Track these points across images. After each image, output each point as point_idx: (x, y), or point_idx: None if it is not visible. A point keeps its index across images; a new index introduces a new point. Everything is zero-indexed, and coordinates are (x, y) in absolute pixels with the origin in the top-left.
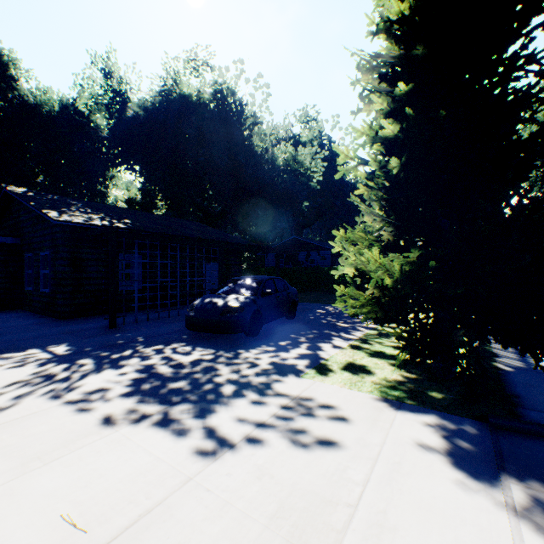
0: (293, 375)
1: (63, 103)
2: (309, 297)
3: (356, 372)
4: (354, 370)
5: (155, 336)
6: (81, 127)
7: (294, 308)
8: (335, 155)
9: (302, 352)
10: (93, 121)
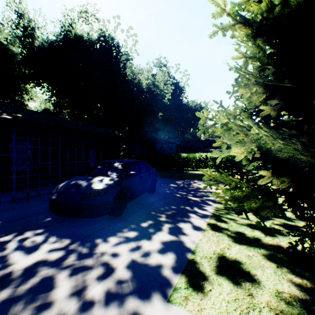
0: (158, 296)
1: None
2: (163, 174)
3: (237, 280)
4: (231, 274)
5: (17, 219)
6: None
7: (154, 184)
8: (177, 88)
9: (164, 239)
10: (9, 49)
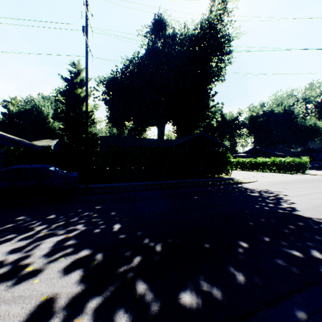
0: None
1: (233, 117)
2: None
3: None
4: None
5: None
6: (242, 125)
7: None
8: None
9: None
10: (244, 122)
